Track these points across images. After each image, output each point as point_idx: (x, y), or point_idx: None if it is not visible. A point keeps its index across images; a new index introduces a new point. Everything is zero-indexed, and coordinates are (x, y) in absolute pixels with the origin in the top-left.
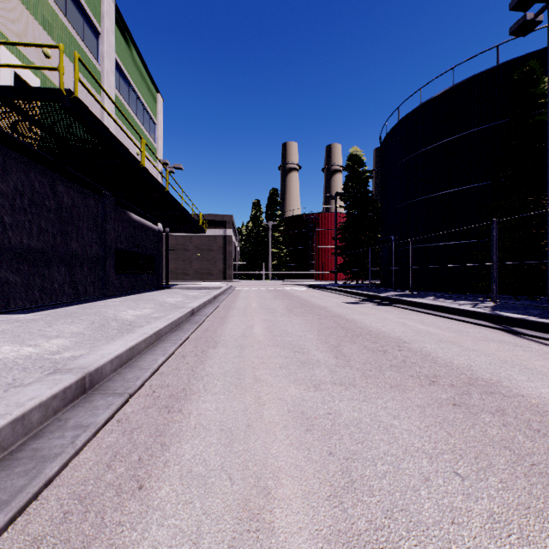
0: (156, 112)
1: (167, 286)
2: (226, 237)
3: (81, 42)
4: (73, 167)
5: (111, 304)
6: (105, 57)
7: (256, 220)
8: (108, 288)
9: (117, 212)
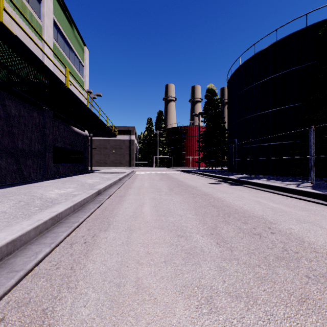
0: (84, 59)
1: (91, 171)
2: (130, 140)
3: (26, 2)
4: (18, 88)
5: (44, 185)
6: (45, 16)
7: (149, 130)
8: (47, 173)
9: (55, 122)
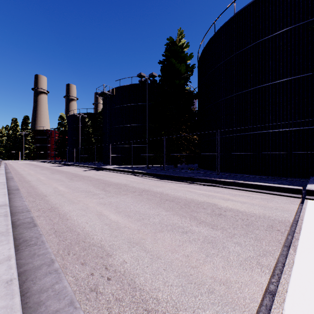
0: None
1: None
2: None
3: None
4: None
5: None
6: None
7: (14, 129)
8: None
9: None
